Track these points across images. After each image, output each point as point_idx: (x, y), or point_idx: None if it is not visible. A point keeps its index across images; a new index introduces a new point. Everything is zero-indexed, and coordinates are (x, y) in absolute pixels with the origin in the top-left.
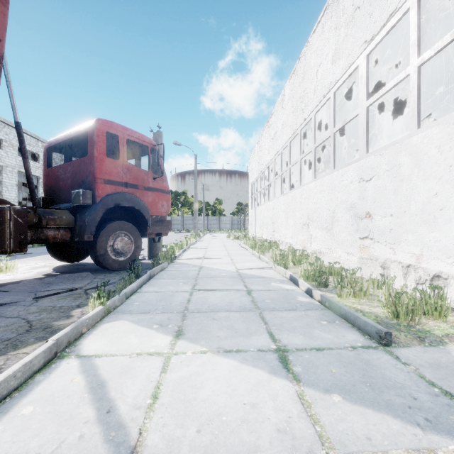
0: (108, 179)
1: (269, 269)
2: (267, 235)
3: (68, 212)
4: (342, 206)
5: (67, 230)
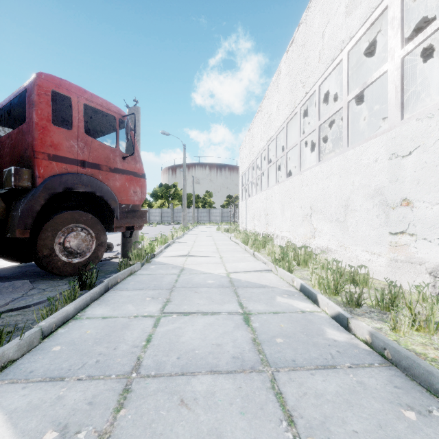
0: (55, 155)
1: (269, 272)
2: (259, 228)
3: None
4: (361, 192)
5: None
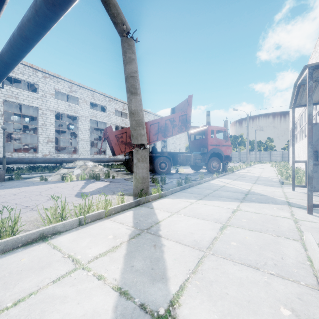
0: (211, 144)
1: (275, 176)
2: (296, 164)
3: (200, 155)
4: None
5: (200, 160)
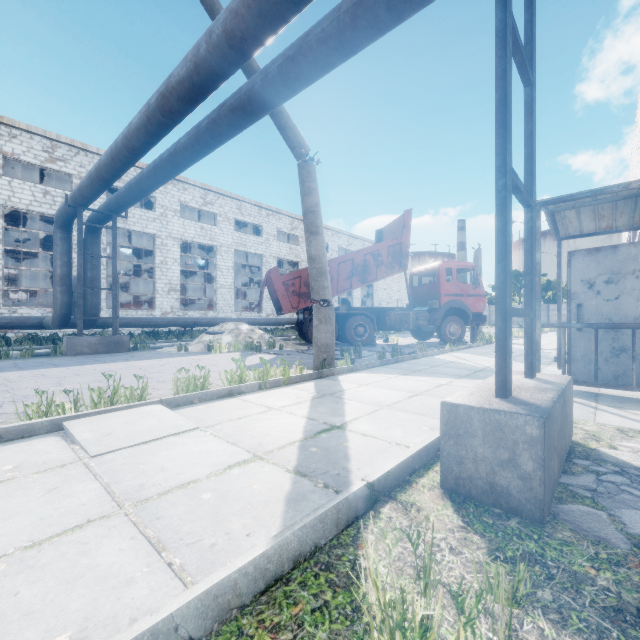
0: (447, 294)
1: None
2: None
3: (427, 312)
4: None
5: (427, 321)
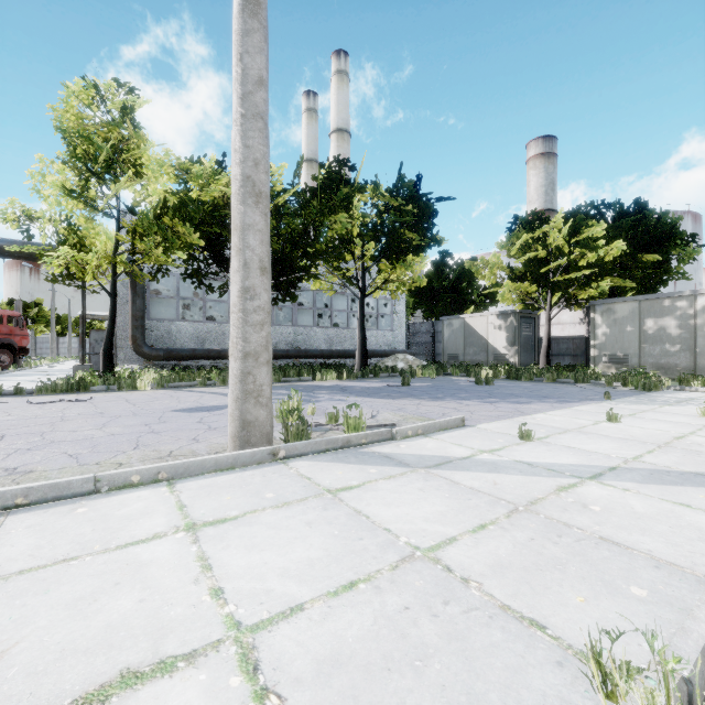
0: None
1: None
2: None
3: None
4: None
5: None
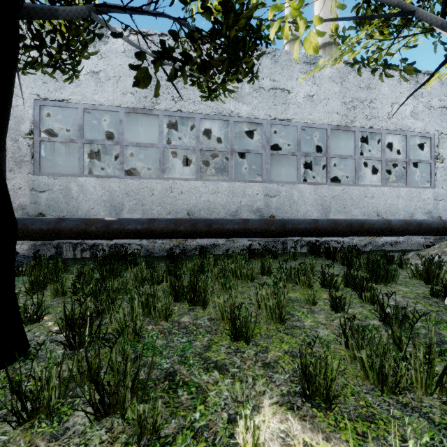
0: None
1: None
2: None
3: None
4: None
5: None
